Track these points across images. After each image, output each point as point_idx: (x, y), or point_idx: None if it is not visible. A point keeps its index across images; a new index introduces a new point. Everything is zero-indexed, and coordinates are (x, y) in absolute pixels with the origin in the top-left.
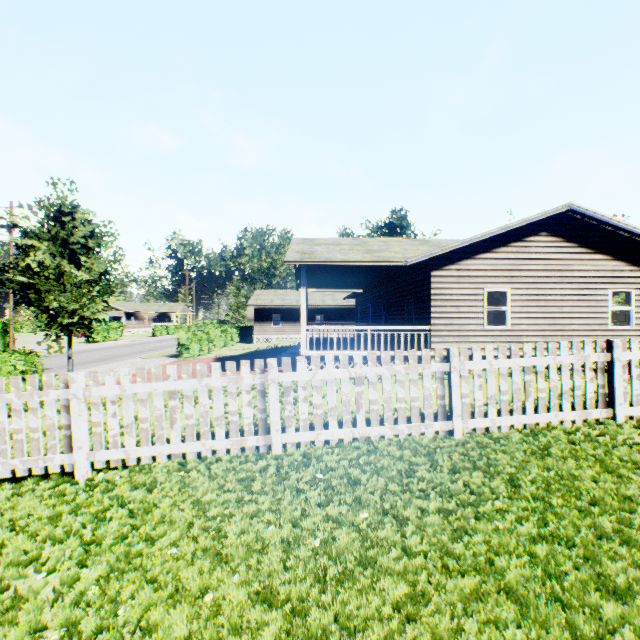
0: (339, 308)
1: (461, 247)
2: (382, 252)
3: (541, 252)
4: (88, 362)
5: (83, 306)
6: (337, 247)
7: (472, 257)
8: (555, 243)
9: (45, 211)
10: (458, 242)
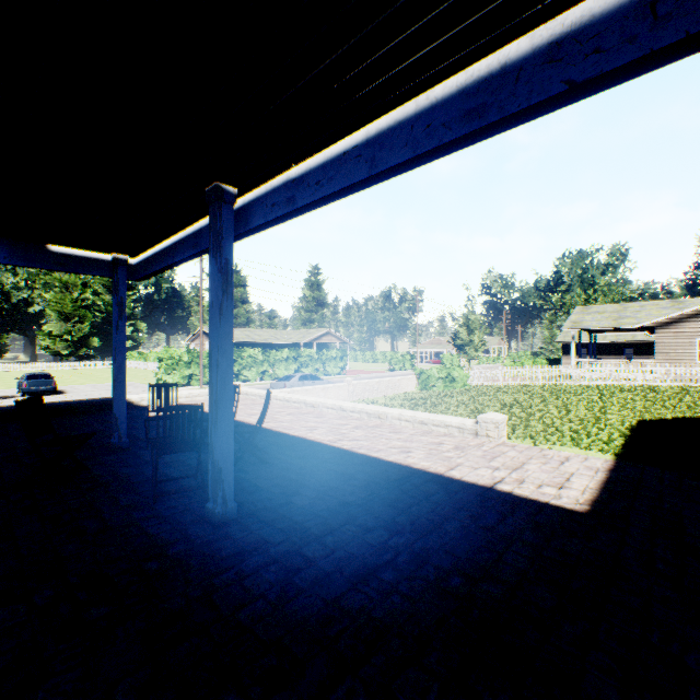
0: (651, 343)
1: (677, 315)
2: (625, 319)
3: None
4: None
5: (476, 350)
6: (599, 315)
7: (686, 320)
8: None
9: (464, 317)
10: (669, 314)
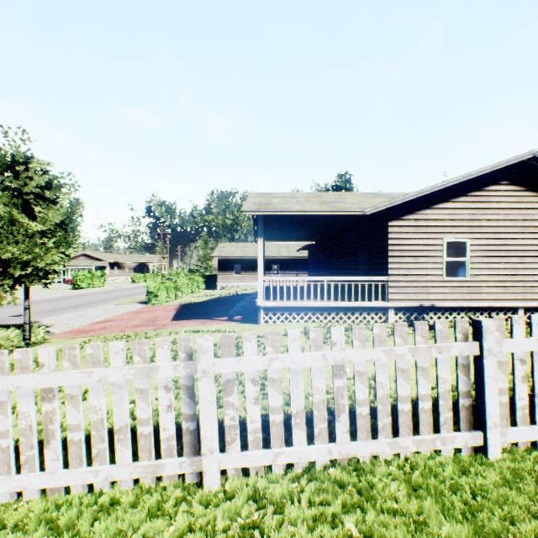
0: (293, 259)
1: (419, 197)
2: (338, 203)
3: (502, 201)
4: (65, 308)
5: (36, 257)
6: (293, 199)
7: (431, 207)
8: (516, 192)
9: None
10: (418, 191)
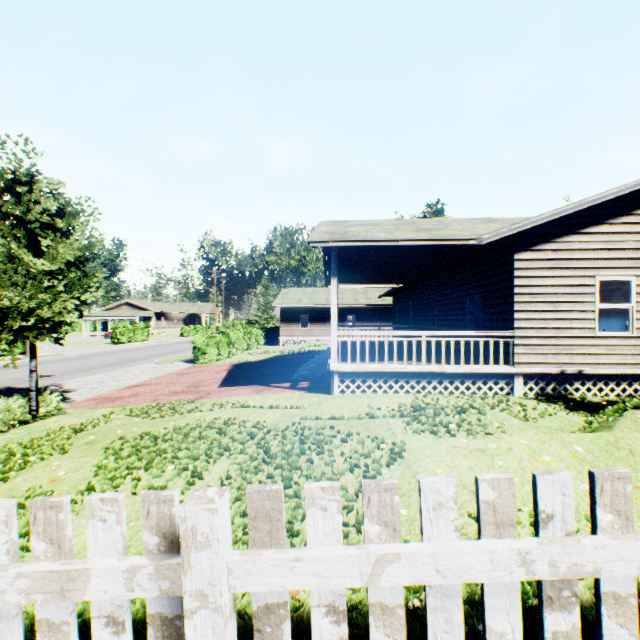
0: (373, 307)
1: (560, 217)
2: (440, 230)
3: None
4: (97, 367)
5: (41, 304)
6: (377, 227)
7: (576, 231)
8: None
9: None
10: (559, 208)
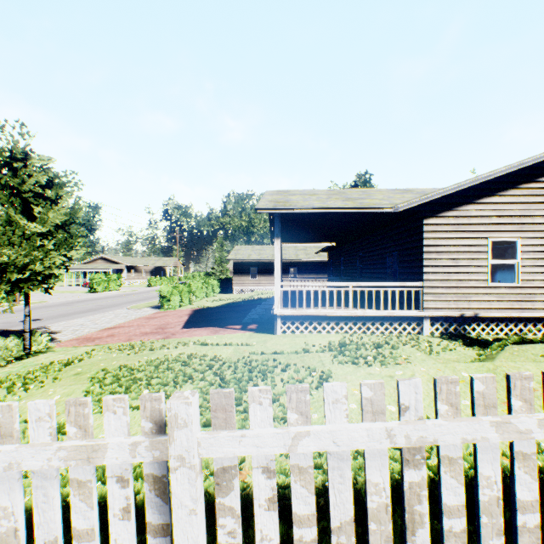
0: (311, 262)
1: (460, 190)
2: (364, 199)
3: None
4: (78, 312)
5: (34, 260)
6: (313, 196)
7: (473, 202)
8: None
9: None
10: (459, 183)
